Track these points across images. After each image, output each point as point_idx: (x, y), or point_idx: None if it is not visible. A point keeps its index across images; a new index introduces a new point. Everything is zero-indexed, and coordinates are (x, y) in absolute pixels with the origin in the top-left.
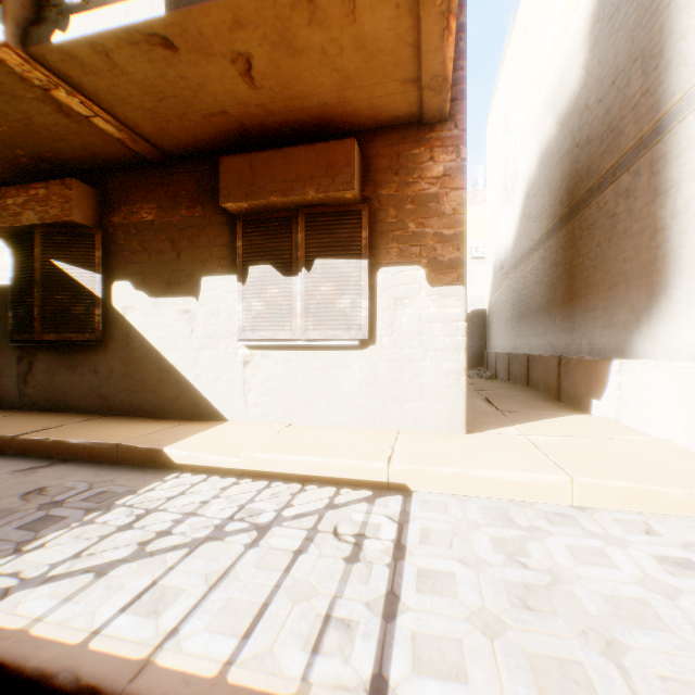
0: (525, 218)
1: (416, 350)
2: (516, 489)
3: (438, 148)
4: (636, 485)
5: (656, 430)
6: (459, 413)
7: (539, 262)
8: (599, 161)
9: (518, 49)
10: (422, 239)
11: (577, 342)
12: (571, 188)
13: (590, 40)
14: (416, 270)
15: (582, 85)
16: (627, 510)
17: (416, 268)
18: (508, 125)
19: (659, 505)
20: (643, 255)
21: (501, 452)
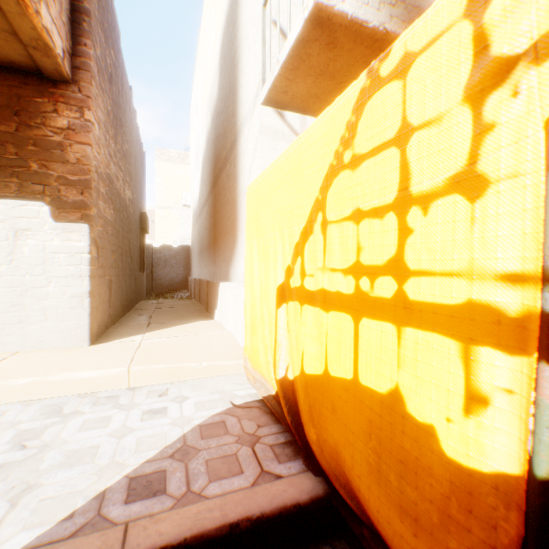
0: (202, 181)
1: (40, 277)
2: (86, 384)
3: (63, 103)
4: (172, 365)
5: (229, 326)
6: (84, 329)
7: (206, 214)
8: (222, 151)
9: (201, 57)
10: (47, 179)
11: (217, 271)
12: (215, 166)
13: (220, 69)
14: (40, 206)
15: (218, 97)
16: (166, 383)
17: (40, 204)
18: (198, 110)
19: (185, 375)
20: (232, 217)
21: (99, 356)
